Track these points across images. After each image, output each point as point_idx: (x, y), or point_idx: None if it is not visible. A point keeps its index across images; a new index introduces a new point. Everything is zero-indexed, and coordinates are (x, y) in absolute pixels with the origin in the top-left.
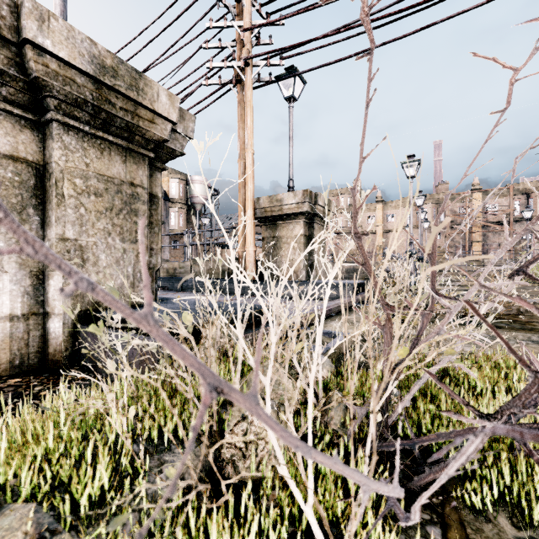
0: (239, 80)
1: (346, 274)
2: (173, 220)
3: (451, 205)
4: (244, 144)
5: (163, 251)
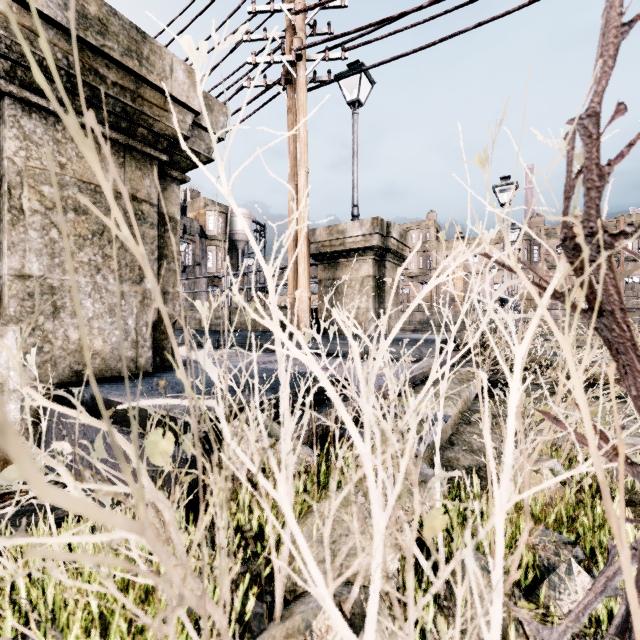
0: (289, 79)
1: (419, 326)
2: (211, 261)
3: (547, 242)
4: (296, 161)
5: (199, 298)
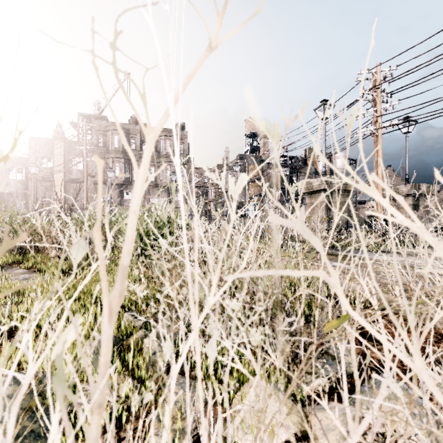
0: (374, 133)
1: None
2: None
3: None
4: (377, 161)
5: None
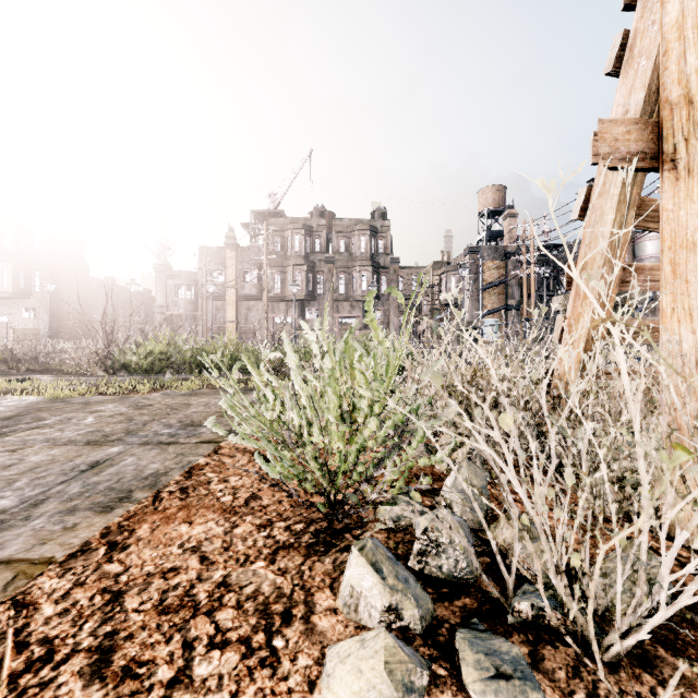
0: None
1: None
2: None
3: None
4: None
5: None
